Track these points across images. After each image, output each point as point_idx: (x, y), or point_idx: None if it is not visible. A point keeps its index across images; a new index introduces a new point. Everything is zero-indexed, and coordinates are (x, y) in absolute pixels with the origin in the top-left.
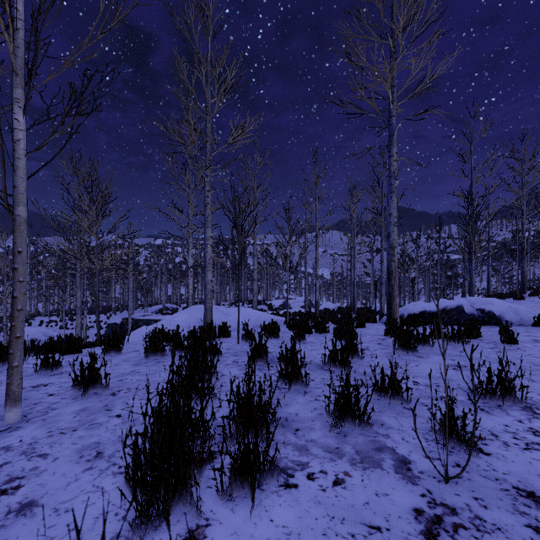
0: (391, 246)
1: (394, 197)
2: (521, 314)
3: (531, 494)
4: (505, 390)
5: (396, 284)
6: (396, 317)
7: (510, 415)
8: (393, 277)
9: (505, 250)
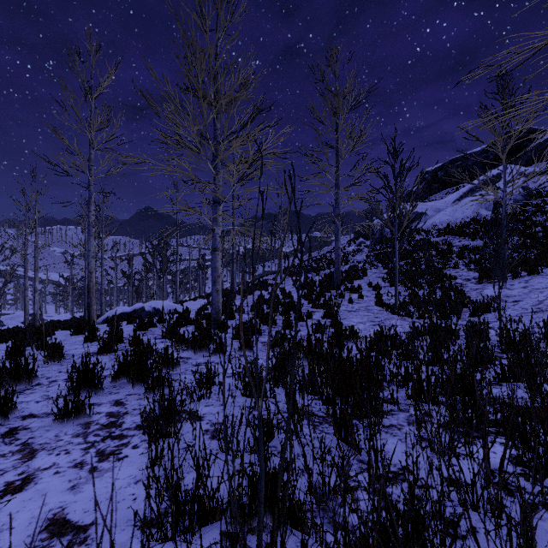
0: (90, 271)
1: (92, 239)
2: (174, 308)
3: (69, 354)
4: (94, 337)
5: (93, 297)
6: (93, 318)
7: (91, 344)
8: (92, 292)
9: (199, 266)
